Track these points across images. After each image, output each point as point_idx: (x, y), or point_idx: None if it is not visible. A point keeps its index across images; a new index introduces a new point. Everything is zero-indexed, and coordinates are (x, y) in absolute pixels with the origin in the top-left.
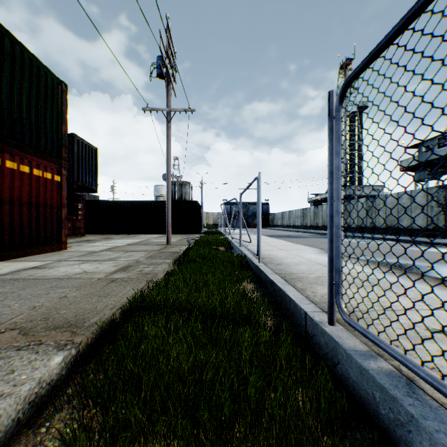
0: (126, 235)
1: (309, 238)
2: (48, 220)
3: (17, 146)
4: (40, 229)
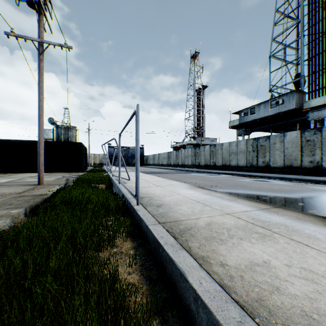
0: None
1: (174, 174)
2: None
3: None
4: None
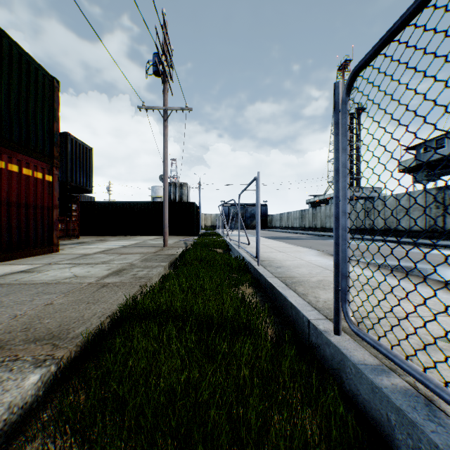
0: (121, 237)
1: (307, 240)
2: (39, 221)
3: (4, 144)
4: (30, 231)
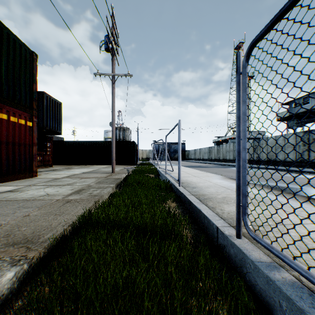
0: (82, 166)
1: (214, 168)
2: (22, 155)
3: None
4: (16, 161)
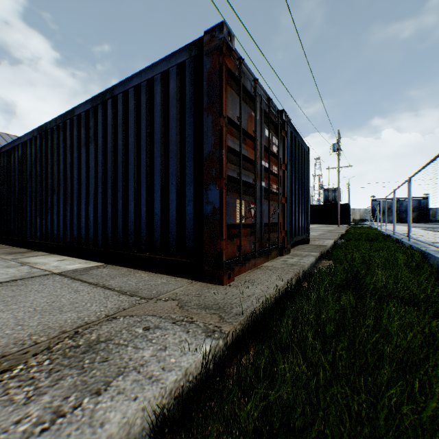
0: None
1: None
2: None
3: None
4: None
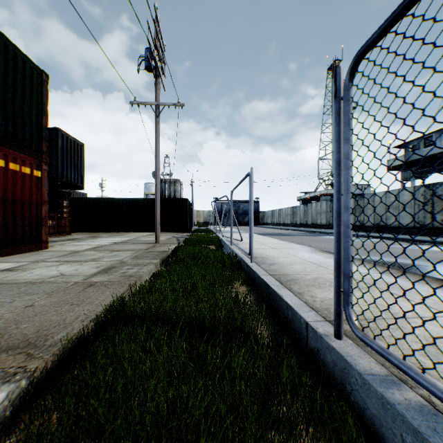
0: (114, 234)
1: (299, 236)
2: (26, 218)
3: None
4: (18, 227)
